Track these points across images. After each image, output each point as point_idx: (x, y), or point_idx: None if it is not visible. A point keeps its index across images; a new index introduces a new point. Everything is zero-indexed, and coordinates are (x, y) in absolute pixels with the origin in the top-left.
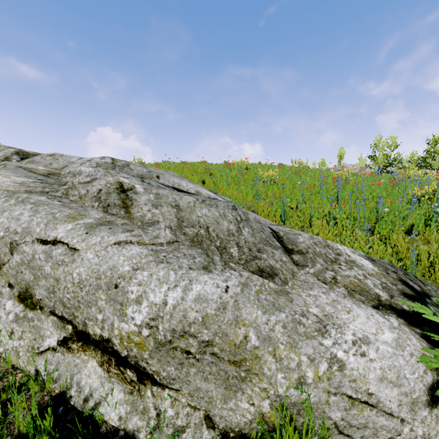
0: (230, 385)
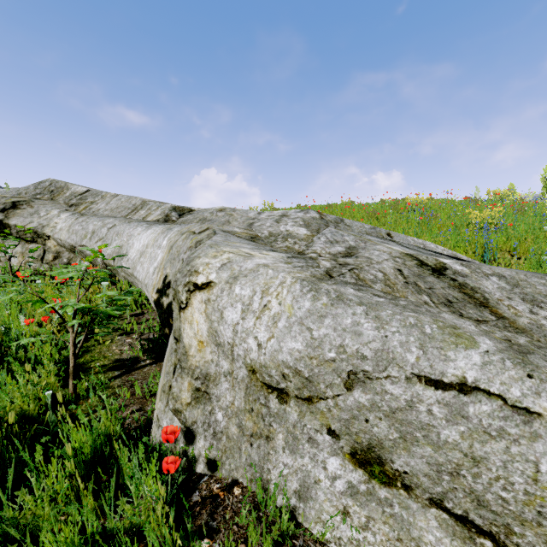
0: None
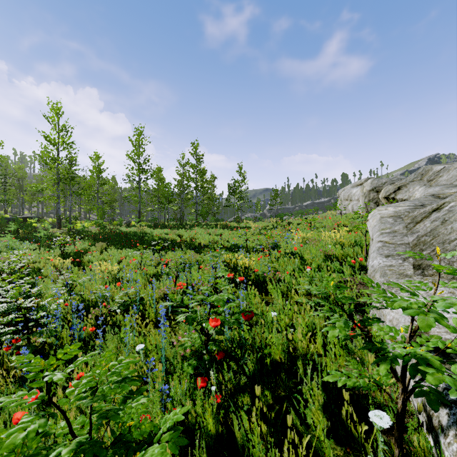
0: None
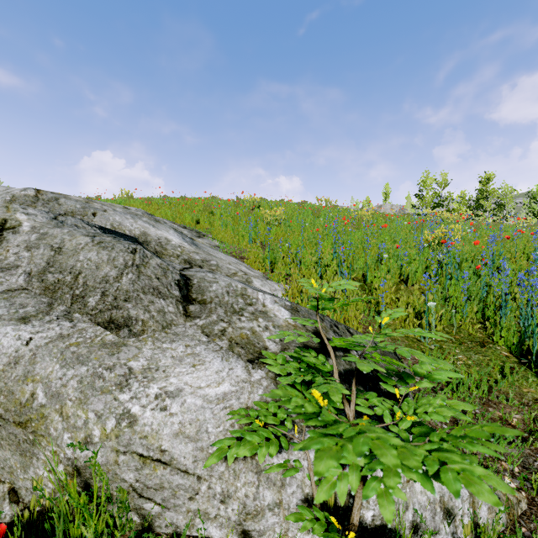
0: (24, 451)
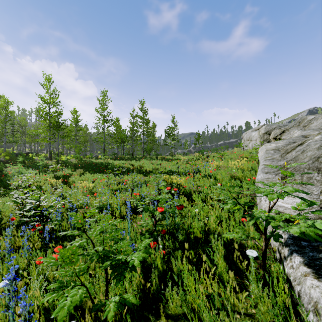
0: None
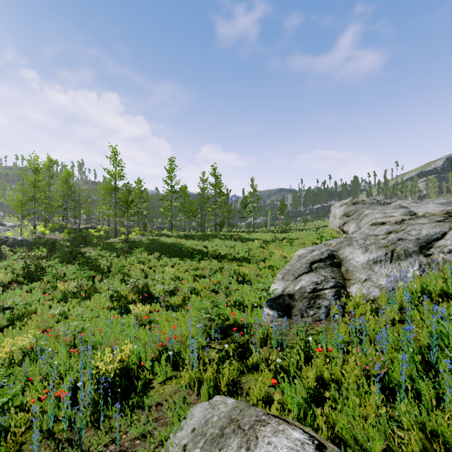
0: None
